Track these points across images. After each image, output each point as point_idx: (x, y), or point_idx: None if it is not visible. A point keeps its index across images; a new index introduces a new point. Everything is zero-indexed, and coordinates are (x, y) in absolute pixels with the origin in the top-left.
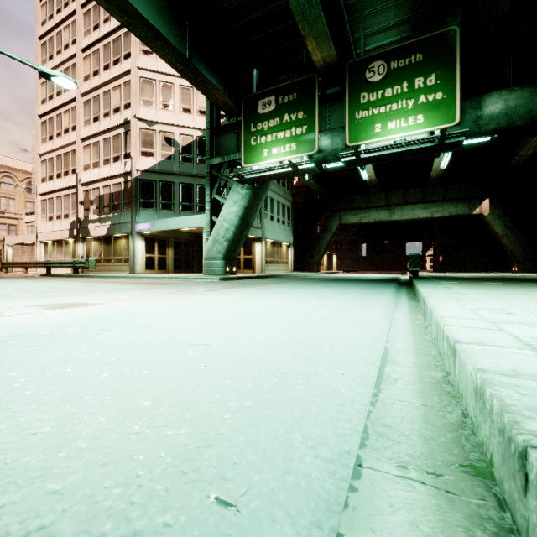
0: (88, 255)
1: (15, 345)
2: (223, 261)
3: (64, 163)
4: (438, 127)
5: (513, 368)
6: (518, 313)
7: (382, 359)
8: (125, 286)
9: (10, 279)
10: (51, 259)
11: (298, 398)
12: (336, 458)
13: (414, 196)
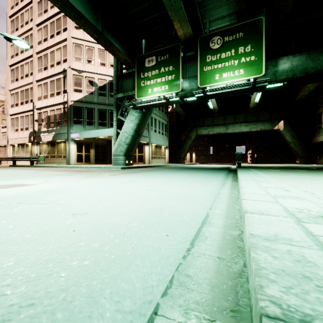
0: (40, 153)
1: None
2: (124, 157)
3: (25, 95)
4: (252, 76)
5: (276, 233)
6: (291, 190)
7: (202, 222)
8: (59, 173)
9: None
10: (17, 156)
11: (125, 257)
12: (136, 309)
13: (240, 118)
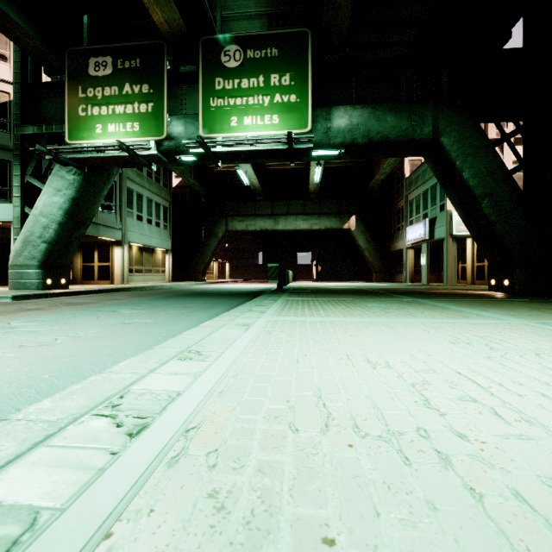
0: None
1: None
2: (40, 270)
3: None
4: (292, 131)
5: None
6: (155, 425)
7: None
8: None
9: None
10: None
11: None
12: None
13: (297, 208)
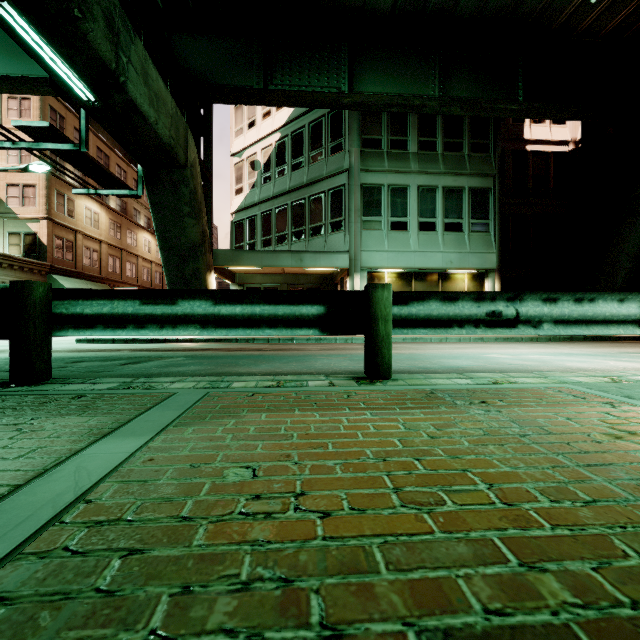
0: None
1: None
2: None
3: None
4: None
5: None
6: None
7: None
8: None
9: None
10: None
11: None
12: None
13: None
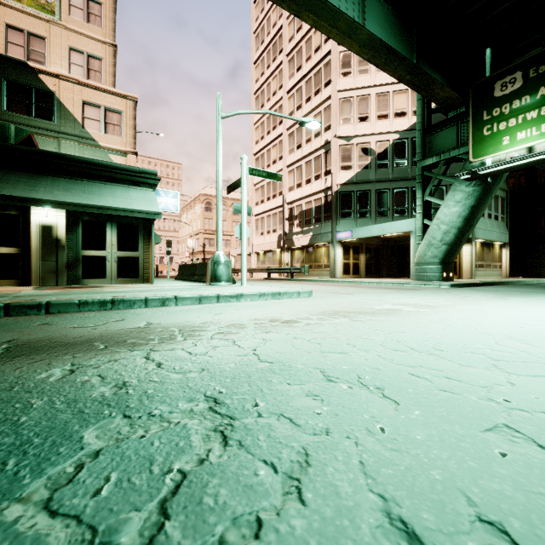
0: (292, 262)
1: (543, 335)
2: (440, 266)
3: (272, 188)
4: None
5: None
6: None
7: None
8: (381, 290)
9: (261, 282)
10: (262, 266)
11: None
12: None
13: None
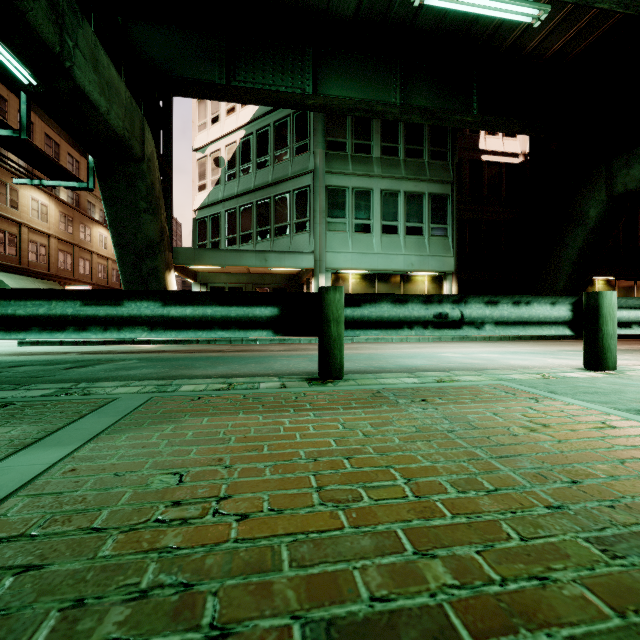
0: None
1: None
2: None
3: None
4: None
5: None
6: None
7: None
8: None
9: None
10: None
11: None
12: None
13: None
